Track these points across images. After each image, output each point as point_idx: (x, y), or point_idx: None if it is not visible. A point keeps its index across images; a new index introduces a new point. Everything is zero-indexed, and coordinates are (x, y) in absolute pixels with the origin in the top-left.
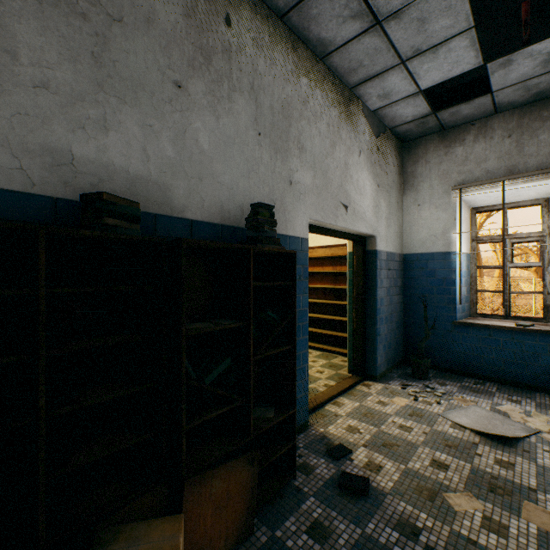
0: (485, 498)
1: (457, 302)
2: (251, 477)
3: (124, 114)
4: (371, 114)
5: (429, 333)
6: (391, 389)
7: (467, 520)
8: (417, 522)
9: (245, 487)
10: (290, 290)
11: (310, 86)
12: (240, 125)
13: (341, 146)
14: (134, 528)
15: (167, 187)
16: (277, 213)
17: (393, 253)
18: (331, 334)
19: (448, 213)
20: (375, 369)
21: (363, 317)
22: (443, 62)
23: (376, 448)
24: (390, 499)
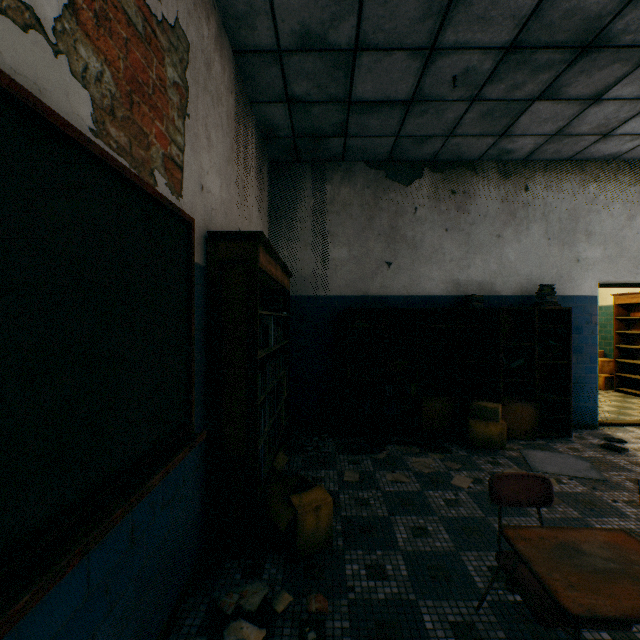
0: None
1: None
2: (534, 414)
3: (475, 259)
4: None
5: None
6: None
7: None
8: None
9: (530, 417)
10: (567, 330)
11: (599, 186)
12: (533, 240)
13: None
14: (483, 401)
15: (492, 283)
16: (563, 283)
17: None
18: None
19: None
20: None
21: None
22: None
23: None
24: (637, 458)
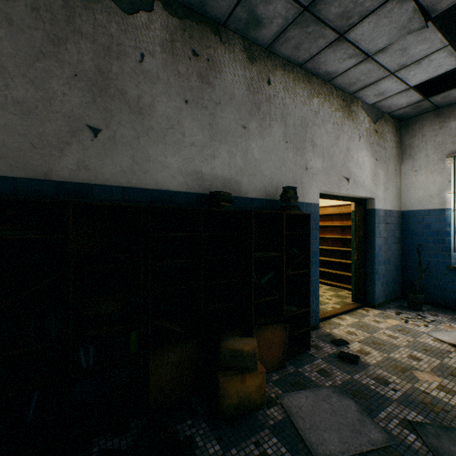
0: (444, 377)
1: (452, 250)
2: (284, 336)
3: (221, 149)
4: (370, 107)
5: (422, 274)
6: (386, 314)
7: (426, 384)
8: (388, 379)
9: (281, 341)
10: (306, 237)
11: (320, 102)
12: (275, 140)
13: (344, 137)
14: (235, 338)
15: (239, 182)
16: (297, 189)
17: (390, 211)
18: (338, 274)
19: (442, 177)
20: (373, 299)
21: (363, 259)
22: (427, 68)
23: (367, 344)
24: (372, 368)
